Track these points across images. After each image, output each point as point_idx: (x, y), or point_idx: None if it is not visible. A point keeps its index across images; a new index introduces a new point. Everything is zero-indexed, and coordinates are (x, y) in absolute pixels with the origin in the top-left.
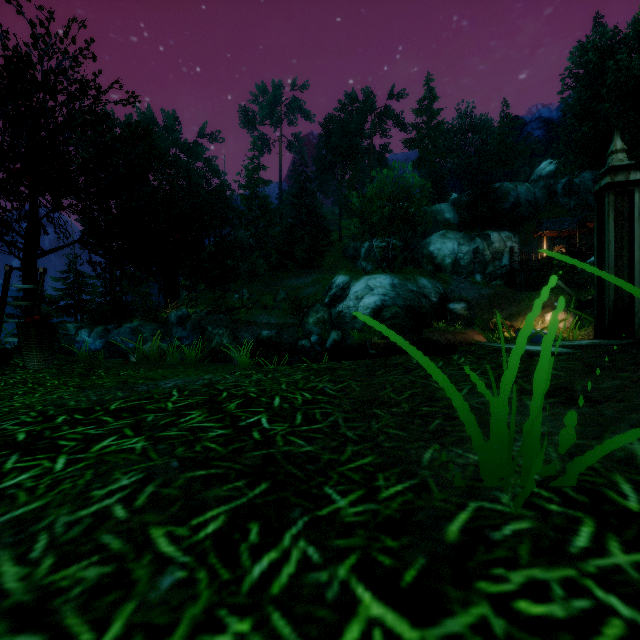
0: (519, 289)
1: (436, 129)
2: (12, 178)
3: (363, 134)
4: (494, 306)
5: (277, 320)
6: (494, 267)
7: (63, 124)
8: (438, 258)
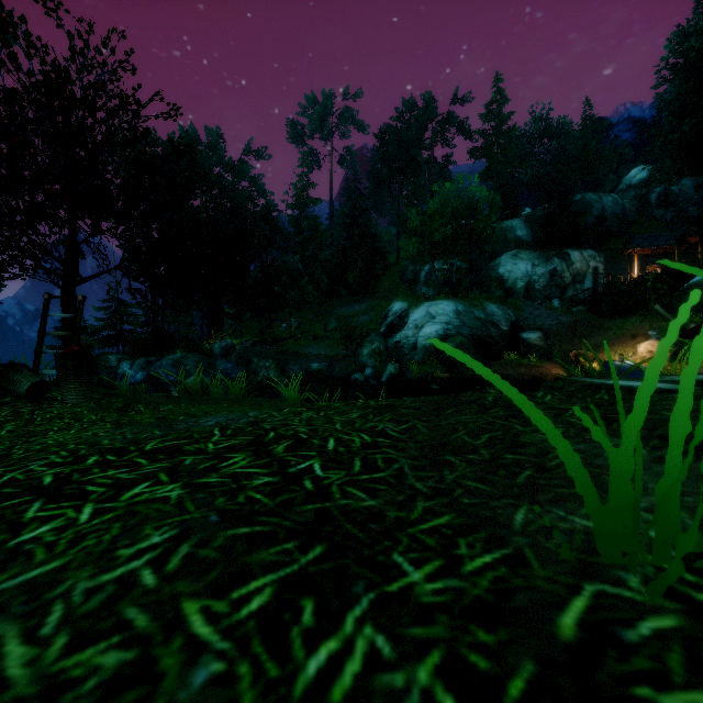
0: (605, 316)
1: (506, 135)
2: (50, 200)
3: (423, 144)
4: (575, 335)
5: (328, 351)
6: (575, 291)
7: (102, 142)
8: (509, 281)
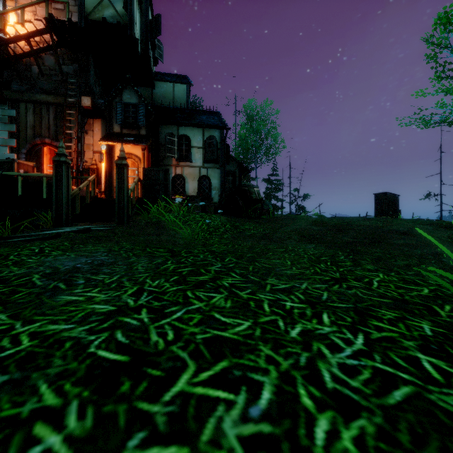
0: None
1: None
2: None
3: None
4: None
5: None
6: None
7: None
8: None
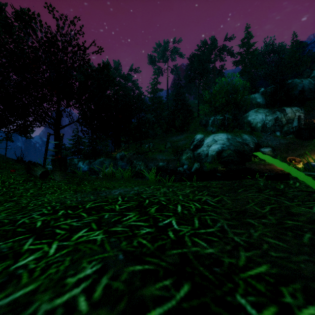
0: (304, 139)
1: (252, 54)
2: (49, 92)
3: (210, 61)
4: (289, 149)
5: (166, 157)
6: (288, 127)
7: (70, 66)
8: (253, 124)
